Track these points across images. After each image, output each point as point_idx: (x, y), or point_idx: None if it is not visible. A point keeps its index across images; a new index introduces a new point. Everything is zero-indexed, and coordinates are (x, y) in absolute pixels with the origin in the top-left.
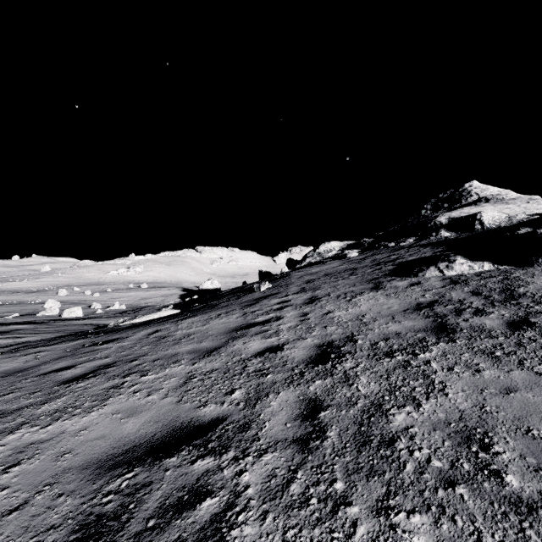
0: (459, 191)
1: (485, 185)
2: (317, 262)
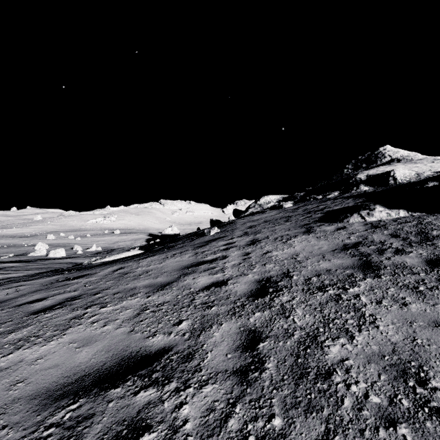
0: (375, 154)
1: (396, 149)
2: (258, 211)
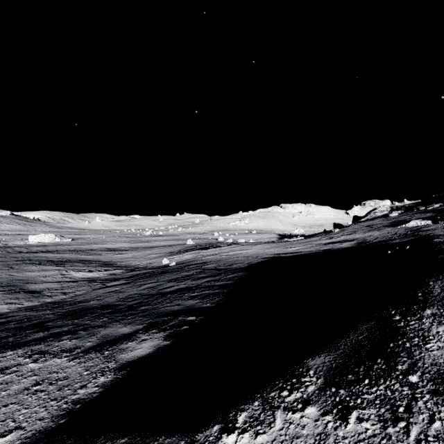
0: None
1: None
2: (372, 218)
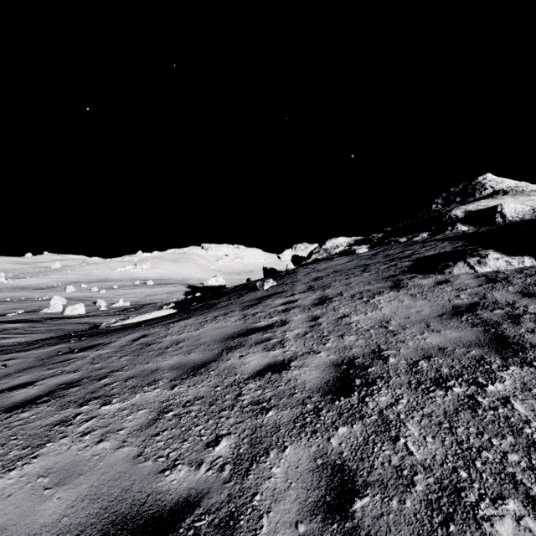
0: (472, 185)
1: (500, 178)
2: (323, 258)
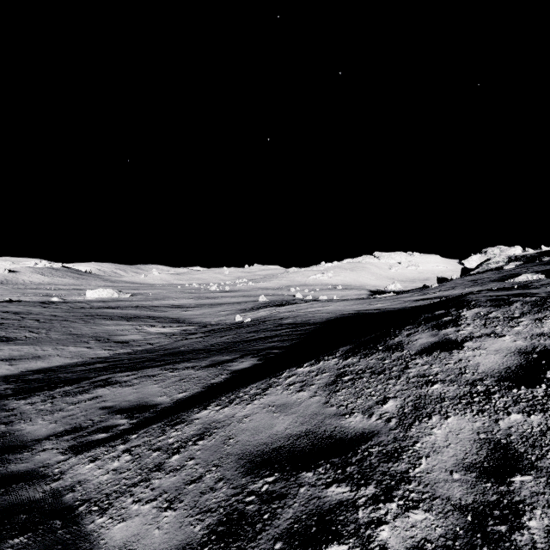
0: None
1: None
2: (483, 271)
